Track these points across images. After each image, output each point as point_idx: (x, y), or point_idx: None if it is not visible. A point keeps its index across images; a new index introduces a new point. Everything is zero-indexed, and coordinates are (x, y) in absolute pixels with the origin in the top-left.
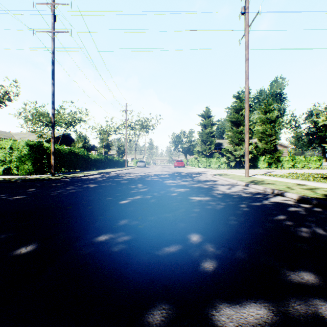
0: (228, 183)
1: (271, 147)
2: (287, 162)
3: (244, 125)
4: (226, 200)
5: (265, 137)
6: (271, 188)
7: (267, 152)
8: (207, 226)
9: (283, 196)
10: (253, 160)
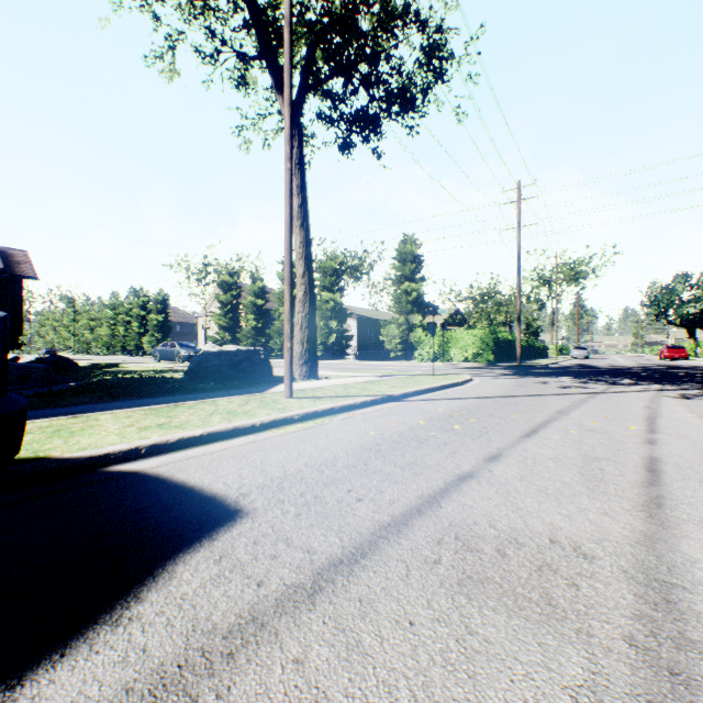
0: None
1: None
2: None
3: None
4: None
5: None
6: None
7: None
8: None
9: None
10: None
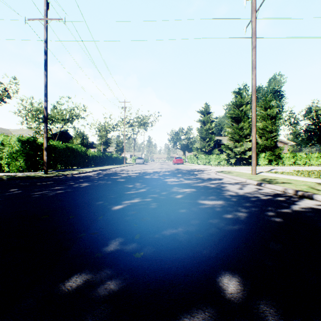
0: (236, 181)
1: (272, 144)
2: (288, 159)
3: (244, 121)
4: (244, 204)
5: (265, 133)
6: (292, 188)
7: (267, 148)
8: (240, 255)
9: (313, 199)
10: None
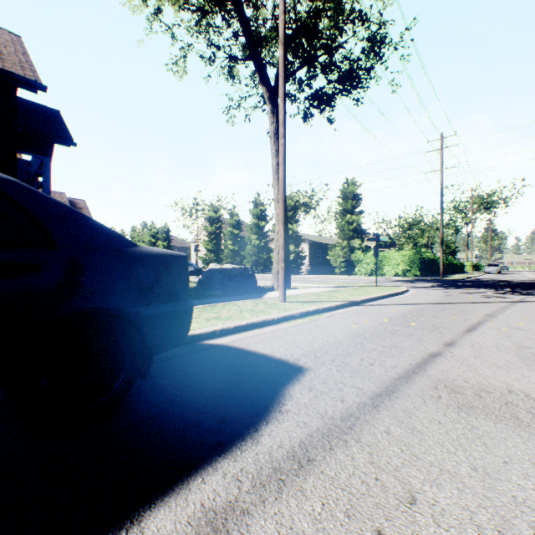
0: None
1: None
2: None
3: None
4: None
5: None
6: None
7: None
8: None
9: None
10: None
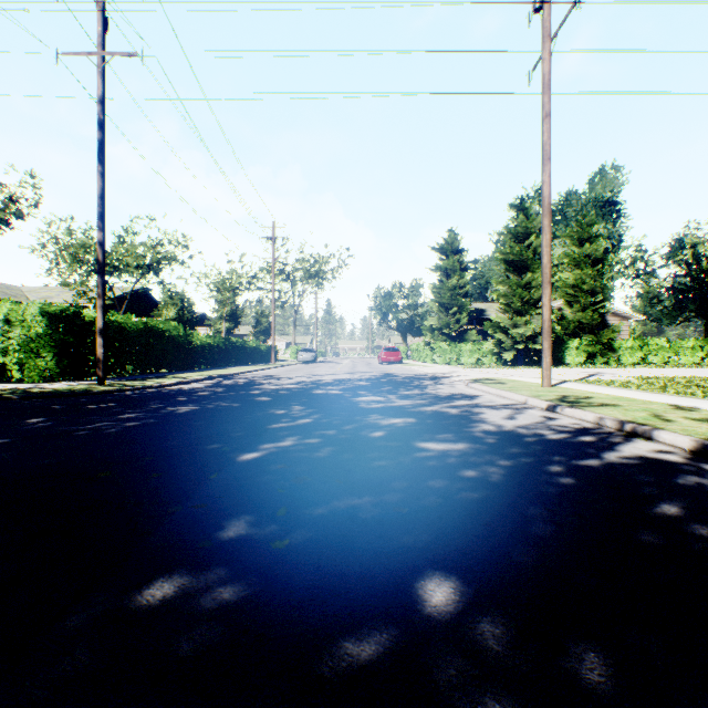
0: (506, 402)
1: (594, 319)
2: (631, 351)
3: (535, 270)
4: (508, 450)
5: (581, 296)
6: (615, 417)
7: (585, 329)
8: (471, 544)
9: (651, 440)
10: (555, 348)
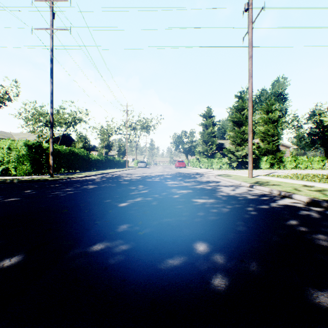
0: (232, 184)
1: (273, 148)
2: (290, 162)
3: (246, 125)
4: (231, 202)
5: (267, 137)
6: (278, 189)
7: (269, 152)
8: (213, 233)
9: (291, 198)
10: (255, 161)
